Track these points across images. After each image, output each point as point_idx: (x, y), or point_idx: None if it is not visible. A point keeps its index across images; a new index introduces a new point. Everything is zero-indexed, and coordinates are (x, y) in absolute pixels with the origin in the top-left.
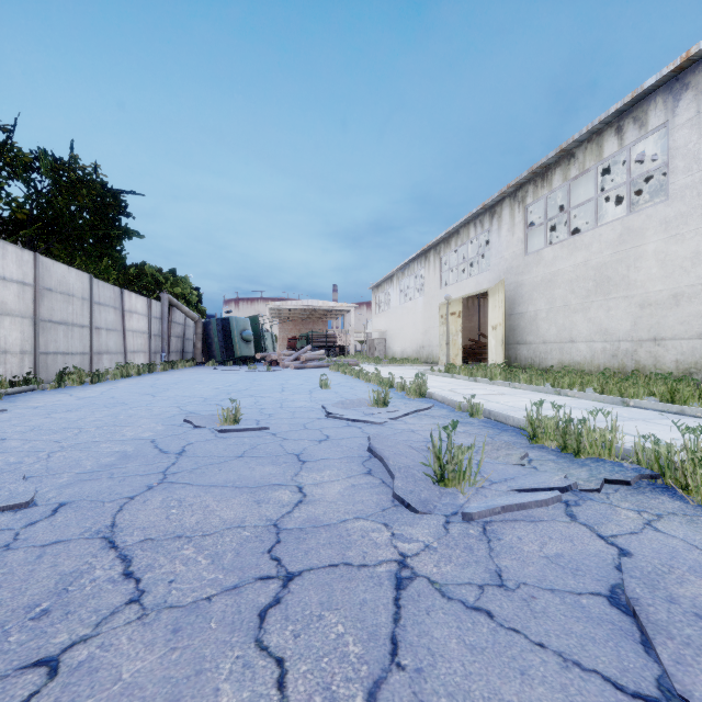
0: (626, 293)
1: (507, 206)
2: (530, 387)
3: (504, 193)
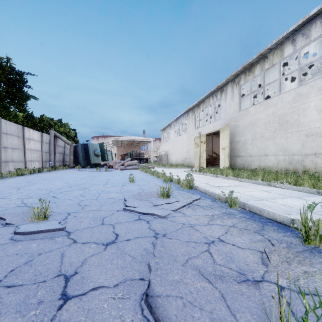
0: (298, 129)
1: (230, 86)
2: (251, 181)
3: (228, 79)
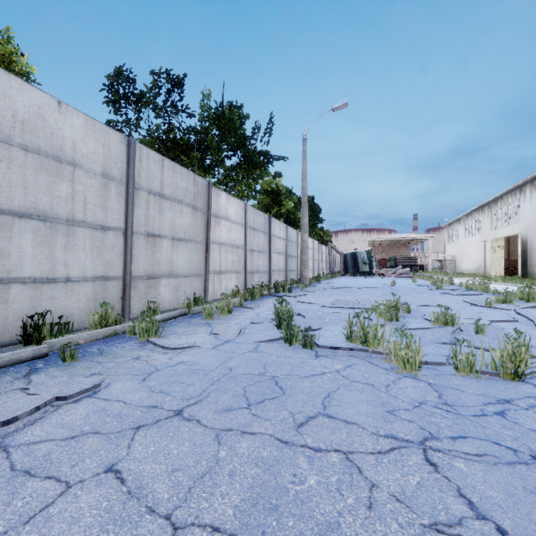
0: None
1: (528, 188)
2: (507, 284)
3: (525, 181)
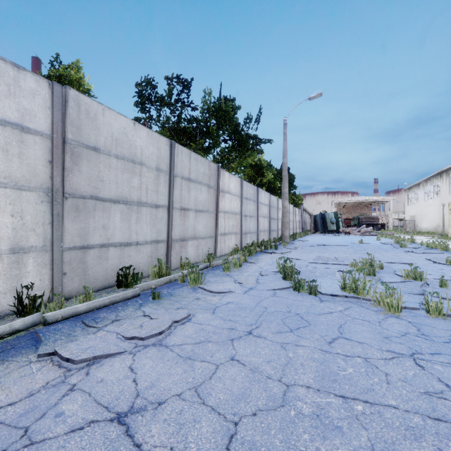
0: None
1: None
2: None
3: None
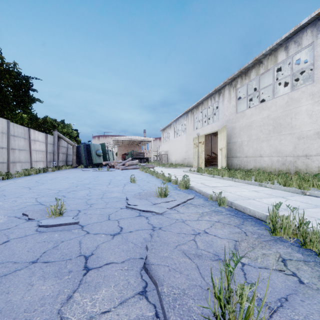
0: (290, 131)
1: (227, 89)
2: (244, 181)
3: (225, 83)
